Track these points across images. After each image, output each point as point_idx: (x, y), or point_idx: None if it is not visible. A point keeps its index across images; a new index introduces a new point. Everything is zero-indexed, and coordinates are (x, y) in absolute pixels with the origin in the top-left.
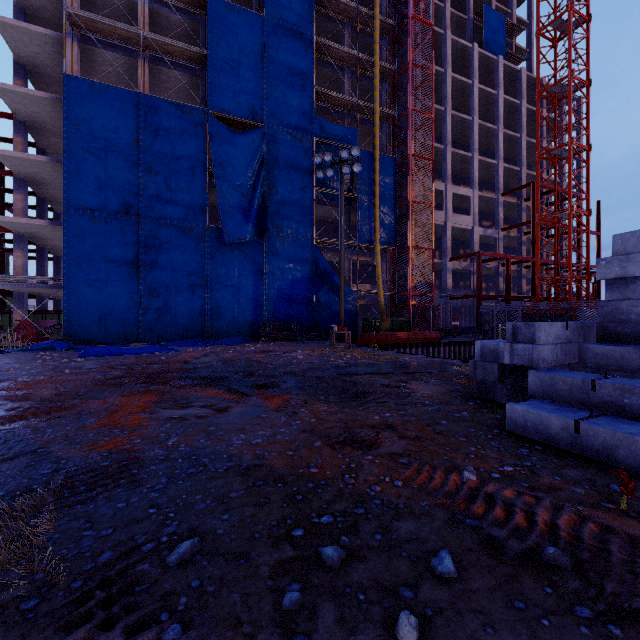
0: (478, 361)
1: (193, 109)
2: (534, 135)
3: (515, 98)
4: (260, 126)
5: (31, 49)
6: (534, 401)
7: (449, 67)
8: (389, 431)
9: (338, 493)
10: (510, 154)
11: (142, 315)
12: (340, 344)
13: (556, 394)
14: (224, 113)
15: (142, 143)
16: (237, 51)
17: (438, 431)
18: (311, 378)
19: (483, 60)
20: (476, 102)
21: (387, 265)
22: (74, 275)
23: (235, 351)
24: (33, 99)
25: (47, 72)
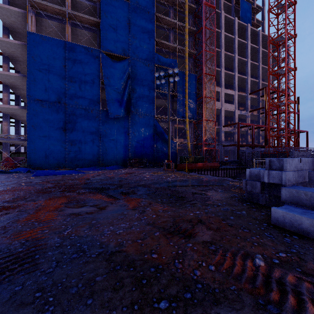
0: (248, 180)
1: (93, 49)
2: (265, 64)
3: (256, 45)
4: (127, 58)
5: (11, 19)
6: (287, 206)
7: (223, 29)
8: (200, 224)
9: (171, 277)
10: (253, 73)
11: (67, 154)
12: (168, 169)
13: (300, 201)
14: (109, 51)
15: (67, 67)
16: (116, 20)
17: (230, 224)
18: (153, 188)
19: (240, 26)
20: (236, 47)
21: (192, 129)
22: (32, 134)
23: (114, 173)
24: (12, 44)
25: (20, 31)
